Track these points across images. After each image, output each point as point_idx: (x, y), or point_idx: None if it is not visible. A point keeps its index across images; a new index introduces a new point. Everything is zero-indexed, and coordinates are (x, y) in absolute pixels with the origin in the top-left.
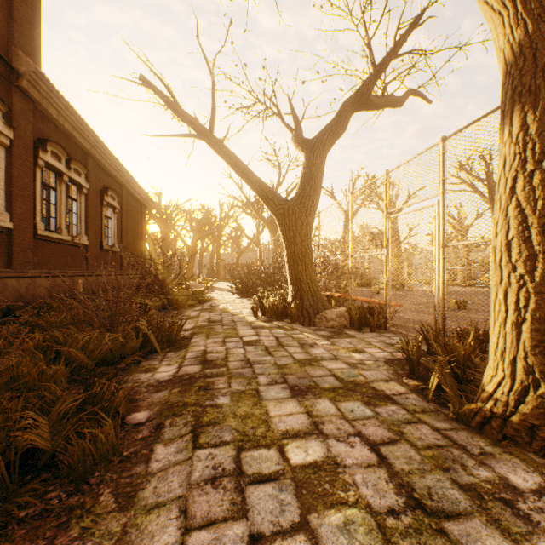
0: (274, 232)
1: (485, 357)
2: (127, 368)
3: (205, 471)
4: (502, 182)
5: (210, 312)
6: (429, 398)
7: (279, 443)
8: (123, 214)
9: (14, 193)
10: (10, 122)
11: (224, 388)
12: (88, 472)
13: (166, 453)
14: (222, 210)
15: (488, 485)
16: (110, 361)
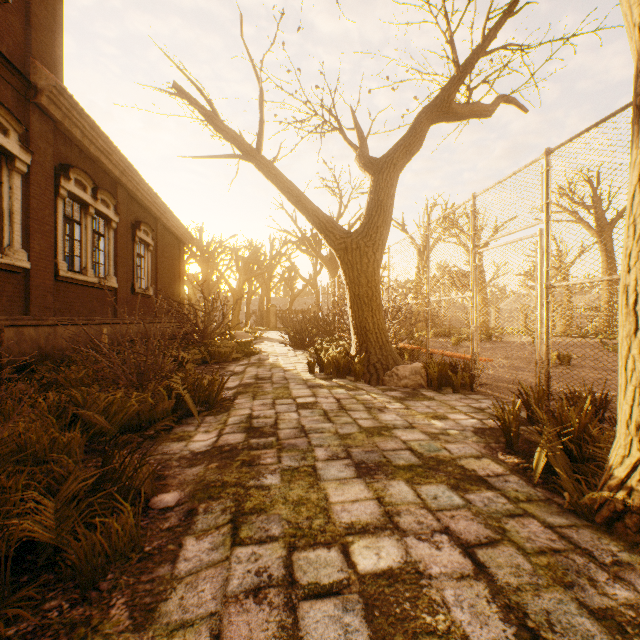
0: (334, 272)
1: (604, 427)
2: (156, 435)
3: (246, 578)
4: (638, 200)
5: (258, 368)
6: (535, 482)
7: (342, 540)
8: (158, 252)
9: (31, 228)
10: (28, 145)
11: (272, 464)
12: (99, 573)
13: (198, 550)
14: (273, 247)
15: (630, 612)
16: (137, 426)
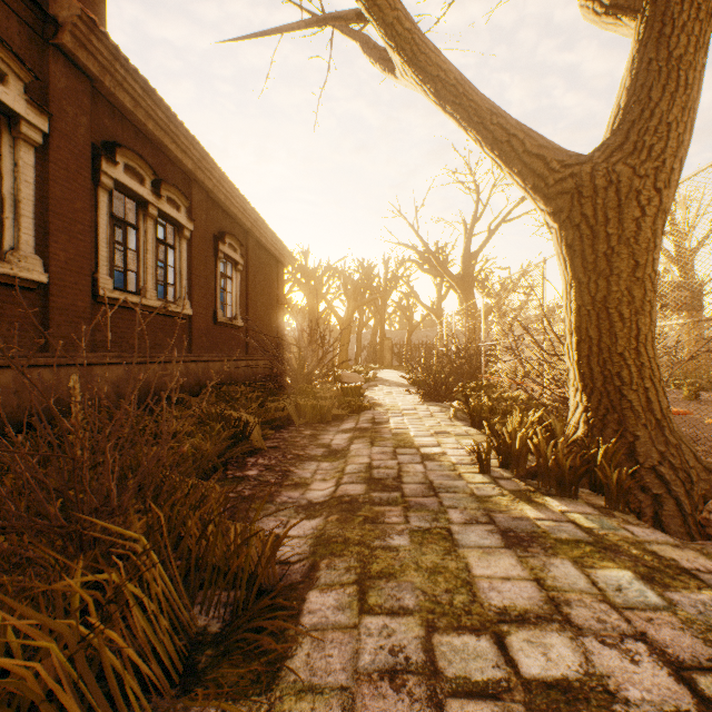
0: (468, 293)
1: None
2: None
3: None
4: None
5: (371, 444)
6: None
7: None
8: (250, 272)
9: (51, 225)
10: (46, 107)
11: None
12: None
13: None
14: (387, 269)
15: None
16: None
